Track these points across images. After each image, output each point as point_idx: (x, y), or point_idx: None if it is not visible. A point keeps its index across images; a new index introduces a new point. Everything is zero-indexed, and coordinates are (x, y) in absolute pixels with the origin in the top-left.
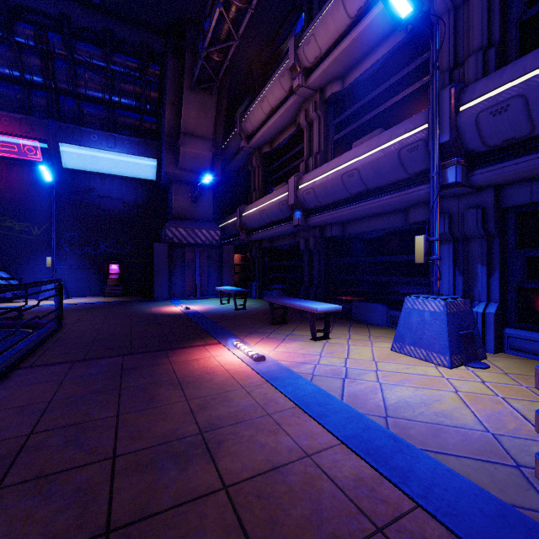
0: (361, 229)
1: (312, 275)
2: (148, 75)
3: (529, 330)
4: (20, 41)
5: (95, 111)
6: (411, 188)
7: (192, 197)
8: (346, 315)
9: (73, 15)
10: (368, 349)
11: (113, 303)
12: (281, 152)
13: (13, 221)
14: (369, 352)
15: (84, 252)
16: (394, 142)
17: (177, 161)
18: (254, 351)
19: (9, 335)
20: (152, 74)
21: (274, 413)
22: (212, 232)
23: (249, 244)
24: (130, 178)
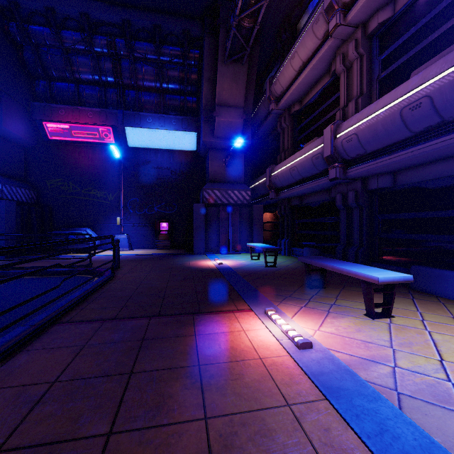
0: (424, 177)
1: (350, 233)
2: (189, 59)
3: None
4: (98, 50)
5: (150, 98)
6: None
7: (225, 162)
8: None
9: (132, 19)
10: None
11: (161, 255)
12: (312, 107)
13: (96, 191)
14: None
15: (143, 213)
16: None
17: (212, 131)
18: (295, 330)
19: (49, 290)
20: (192, 58)
21: None
22: (243, 192)
23: (278, 203)
24: (176, 150)
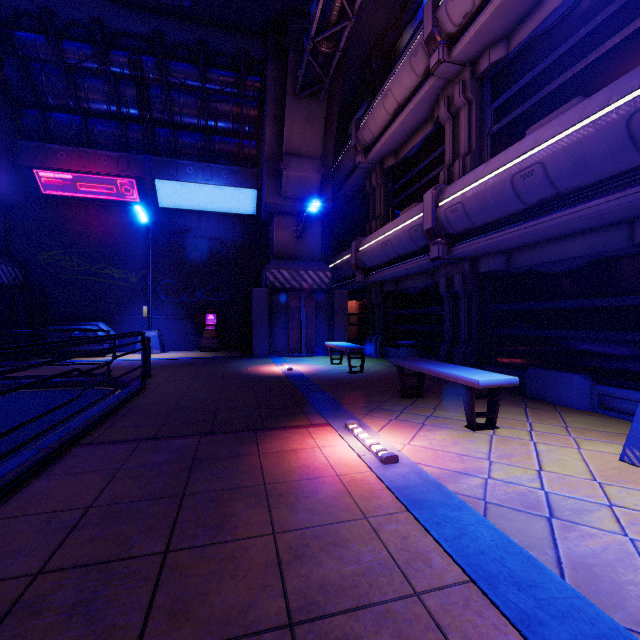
0: (541, 258)
1: (457, 328)
2: (246, 89)
3: None
4: (116, 71)
5: (191, 140)
6: None
7: (297, 231)
8: (514, 387)
9: (166, 31)
10: (574, 455)
11: (207, 359)
12: (411, 162)
13: (112, 269)
14: (578, 460)
15: (180, 300)
16: (617, 106)
17: (279, 188)
18: (380, 444)
19: (67, 403)
20: (251, 87)
21: (427, 594)
22: (321, 273)
23: (367, 288)
24: (228, 214)
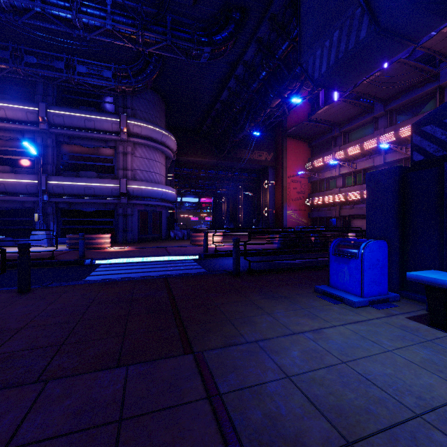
0: None
1: None
2: None
3: (63, 238)
4: None
5: None
6: (30, 197)
7: None
8: None
9: None
10: None
11: None
12: None
13: None
14: None
15: None
16: (24, 181)
17: None
18: None
19: None
20: None
21: None
22: None
23: None
24: None
